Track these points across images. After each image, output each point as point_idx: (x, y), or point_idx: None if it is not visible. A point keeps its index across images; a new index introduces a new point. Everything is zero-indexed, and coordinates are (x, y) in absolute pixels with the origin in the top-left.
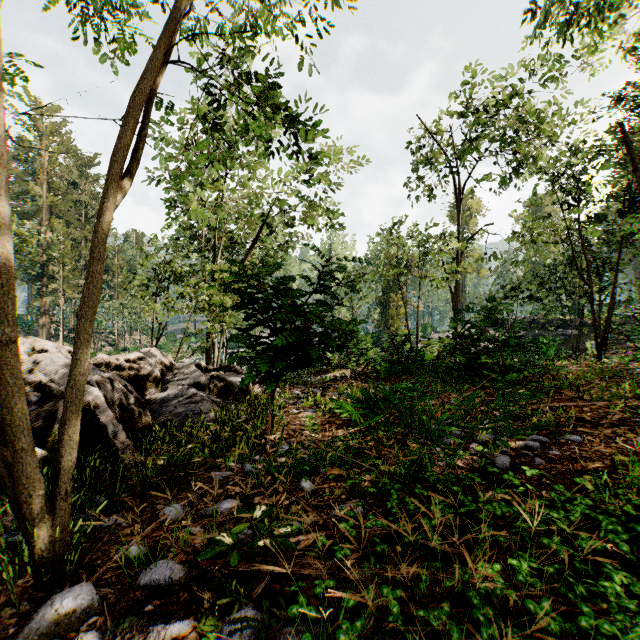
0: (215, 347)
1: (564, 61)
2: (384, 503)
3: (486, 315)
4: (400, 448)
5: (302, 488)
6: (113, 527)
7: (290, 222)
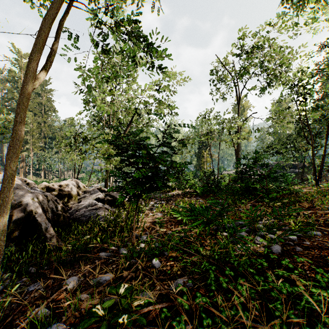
0: (110, 178)
1: (297, 24)
2: (206, 282)
3: (255, 161)
4: (212, 238)
5: (153, 265)
6: (34, 291)
7: (149, 112)
